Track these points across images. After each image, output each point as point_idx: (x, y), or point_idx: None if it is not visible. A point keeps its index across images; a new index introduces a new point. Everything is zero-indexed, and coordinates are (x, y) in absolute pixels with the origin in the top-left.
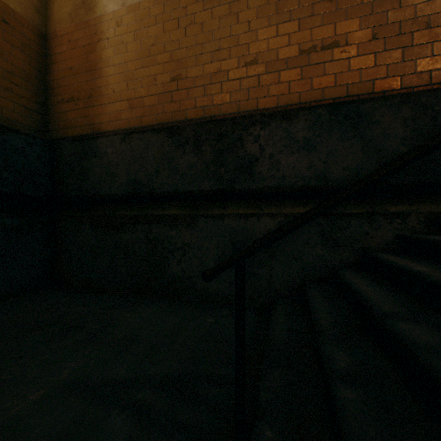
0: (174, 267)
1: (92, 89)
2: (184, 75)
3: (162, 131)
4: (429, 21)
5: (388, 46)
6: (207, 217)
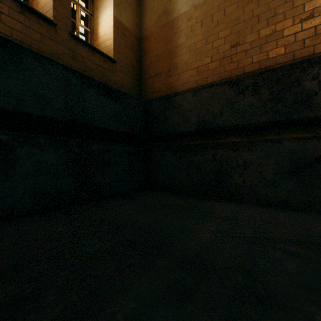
0: (236, 178)
1: (170, 65)
2: (241, 42)
3: (225, 84)
4: None
5: None
6: (265, 141)
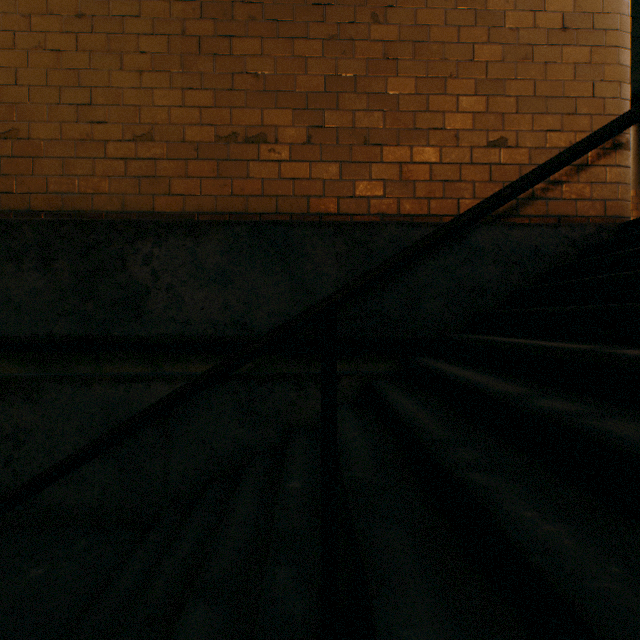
0: None
1: None
2: (25, 133)
3: None
4: (368, 136)
5: (325, 156)
6: (61, 382)
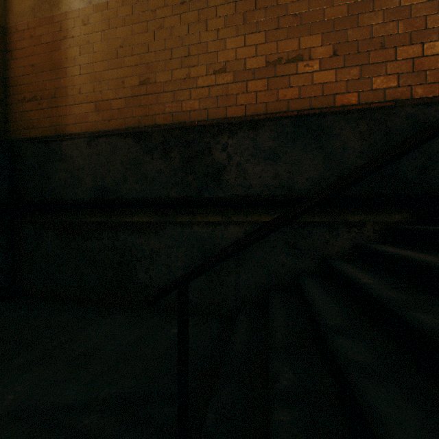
0: (142, 275)
1: (57, 88)
2: (153, 79)
3: (130, 136)
4: (383, 42)
5: (348, 63)
6: (175, 224)
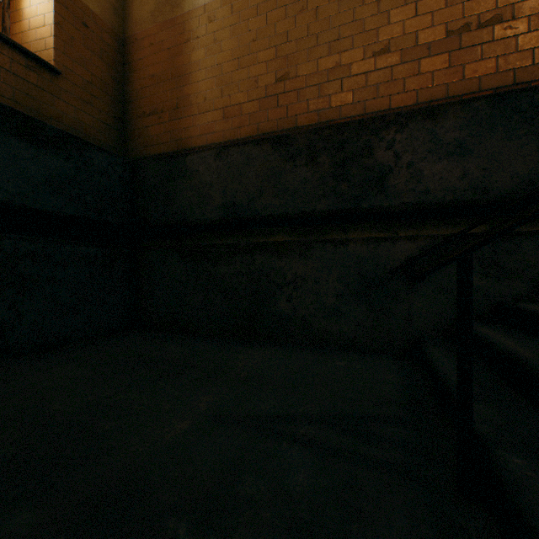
0: (283, 304)
1: (179, 98)
2: (293, 74)
3: (266, 143)
4: None
5: None
6: (325, 243)
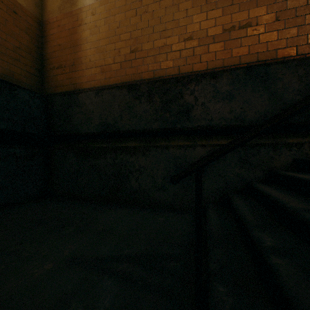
0: (133, 182)
1: (75, 59)
2: (140, 48)
3: (124, 88)
4: None
5: (287, 25)
6: (157, 147)
